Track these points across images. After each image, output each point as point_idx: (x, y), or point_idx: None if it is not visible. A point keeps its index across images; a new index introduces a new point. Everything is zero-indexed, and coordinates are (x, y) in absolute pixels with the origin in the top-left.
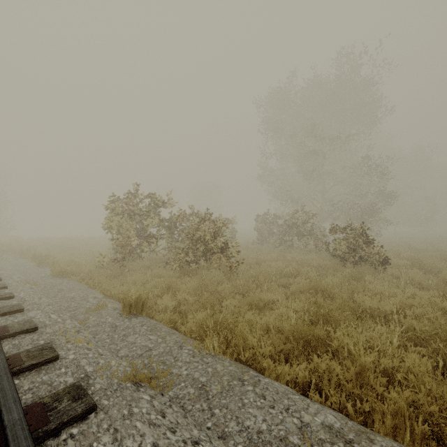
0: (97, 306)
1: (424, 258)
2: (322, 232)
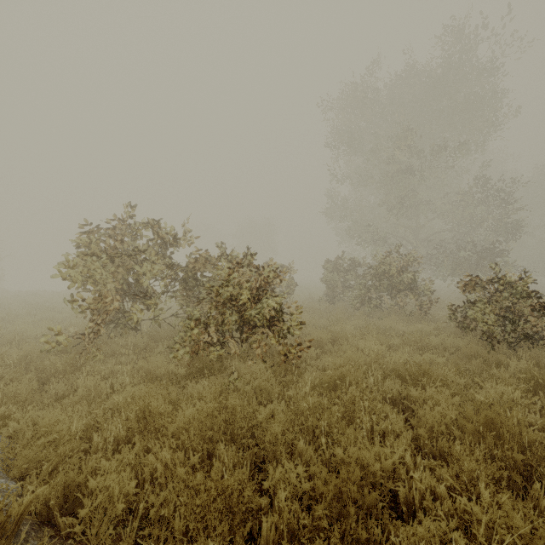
0: None
1: None
2: (427, 285)
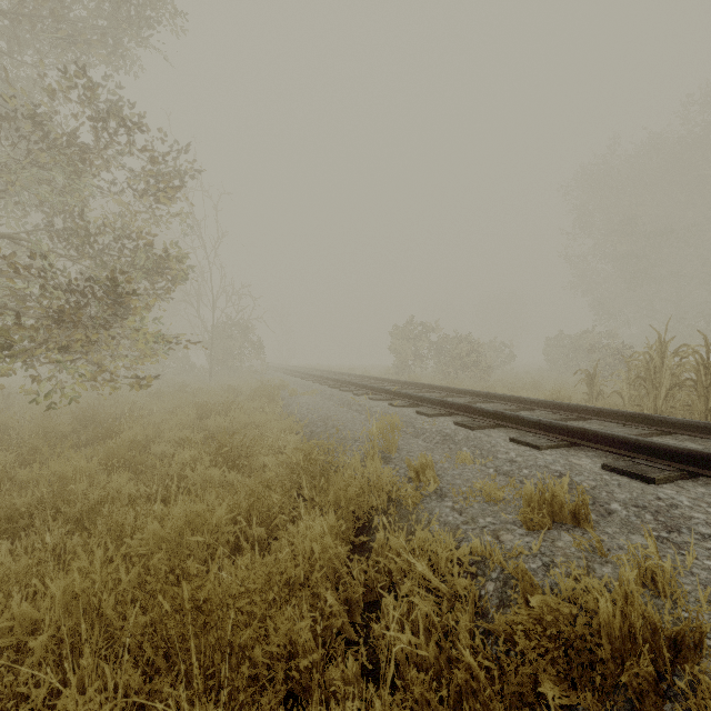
0: None
1: None
2: None
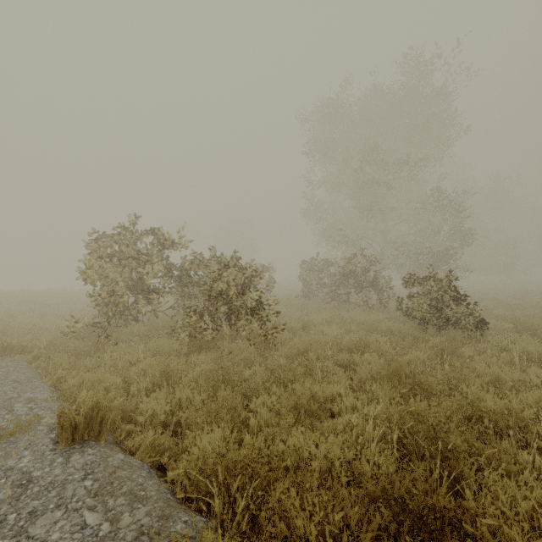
0: (21, 422)
1: (525, 317)
2: (387, 282)
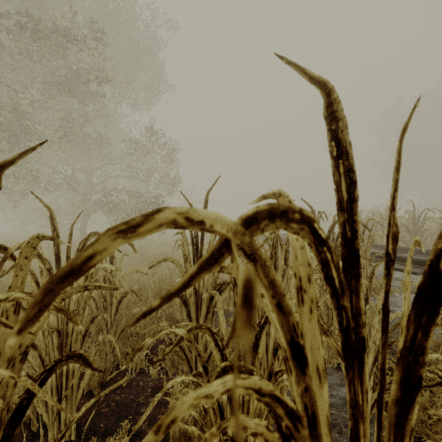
0: None
1: None
2: None
